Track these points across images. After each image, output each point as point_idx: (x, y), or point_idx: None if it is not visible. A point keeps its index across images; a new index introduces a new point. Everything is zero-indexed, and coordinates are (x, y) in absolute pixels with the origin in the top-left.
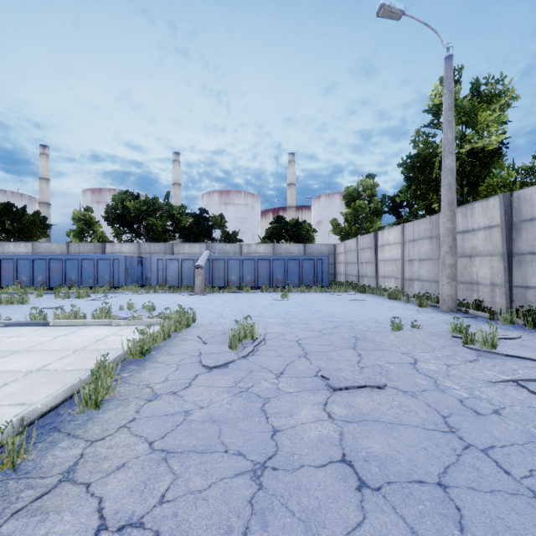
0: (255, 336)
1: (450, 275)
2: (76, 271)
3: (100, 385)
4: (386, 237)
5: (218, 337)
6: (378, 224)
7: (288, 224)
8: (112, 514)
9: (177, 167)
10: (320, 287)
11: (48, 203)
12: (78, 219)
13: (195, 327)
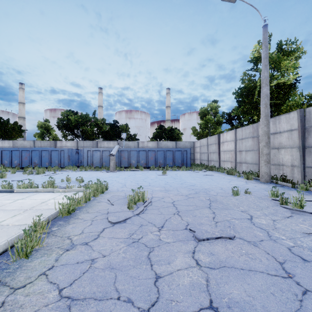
0: (145, 199)
1: (266, 160)
2: (38, 158)
3: (29, 241)
4: (225, 137)
5: (121, 200)
6: (219, 129)
7: (166, 130)
8: None
9: (100, 96)
10: (185, 167)
11: (24, 117)
12: (40, 126)
13: (107, 193)
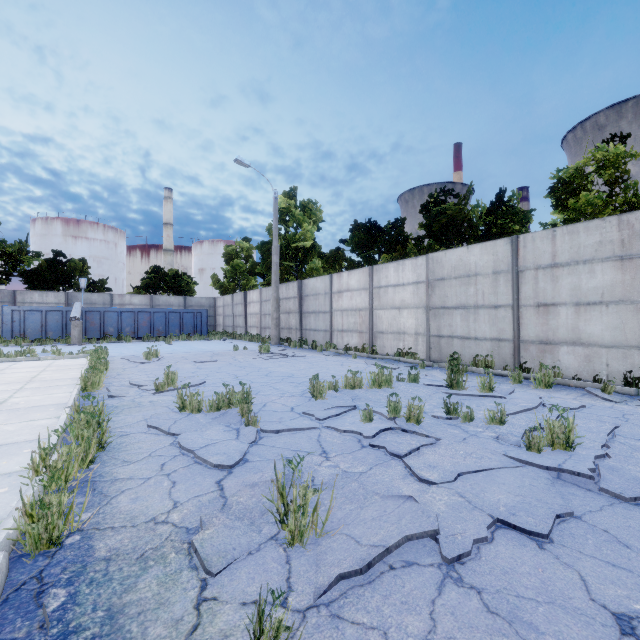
0: (158, 356)
1: (276, 324)
2: None
3: (108, 362)
4: (252, 296)
5: (135, 358)
6: (253, 282)
7: (167, 275)
8: (141, 374)
9: None
10: (199, 336)
11: None
12: None
13: (111, 357)
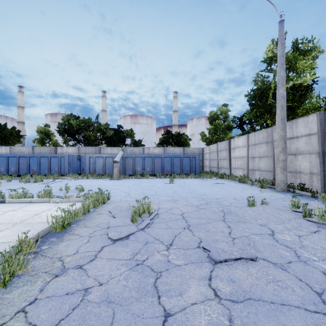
0: (151, 211)
1: (282, 167)
2: (36, 165)
3: (7, 266)
4: (236, 142)
5: (124, 211)
6: (229, 135)
7: (173, 135)
8: None
9: (104, 100)
10: (194, 175)
11: (23, 122)
12: (40, 131)
13: (109, 203)
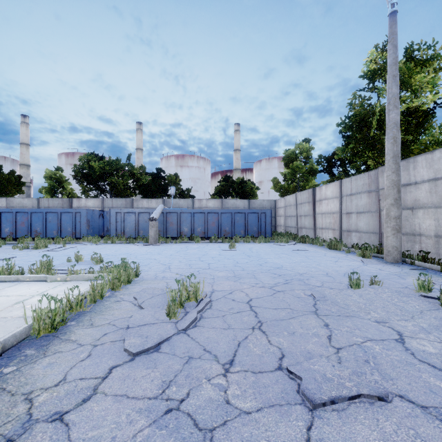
0: (200, 296)
1: (395, 227)
2: (41, 223)
3: None
4: (324, 192)
5: (157, 297)
6: (313, 182)
7: (234, 183)
8: None
9: (139, 135)
10: (264, 238)
11: (28, 165)
12: (49, 177)
13: (137, 282)
